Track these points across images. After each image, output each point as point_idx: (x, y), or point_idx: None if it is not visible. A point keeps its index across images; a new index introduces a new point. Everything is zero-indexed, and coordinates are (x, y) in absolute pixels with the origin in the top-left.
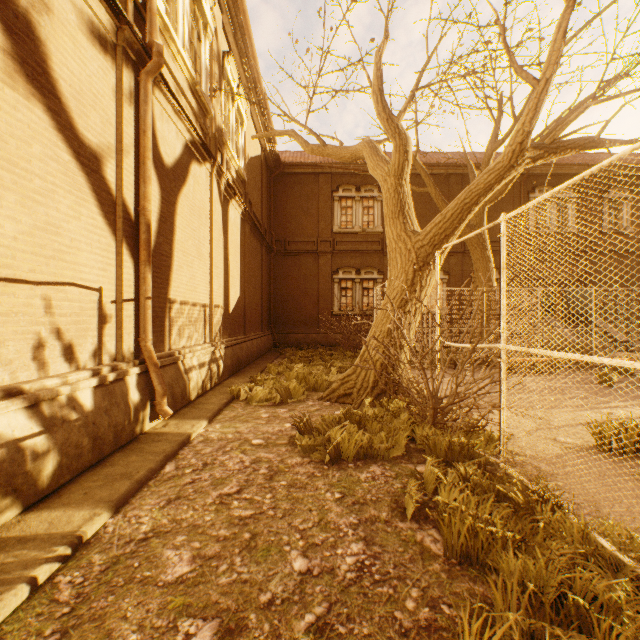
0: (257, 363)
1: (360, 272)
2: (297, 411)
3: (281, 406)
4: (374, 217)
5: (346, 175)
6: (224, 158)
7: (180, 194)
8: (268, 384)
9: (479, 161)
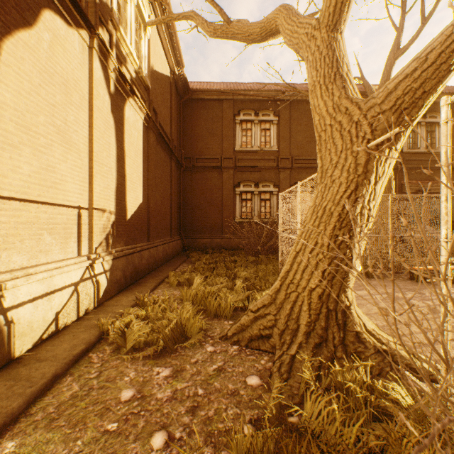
0: (161, 270)
1: (258, 185)
2: (186, 376)
3: (164, 359)
4: (270, 138)
5: (246, 101)
6: (113, 40)
7: (11, 35)
8: (156, 310)
9: (361, 90)
